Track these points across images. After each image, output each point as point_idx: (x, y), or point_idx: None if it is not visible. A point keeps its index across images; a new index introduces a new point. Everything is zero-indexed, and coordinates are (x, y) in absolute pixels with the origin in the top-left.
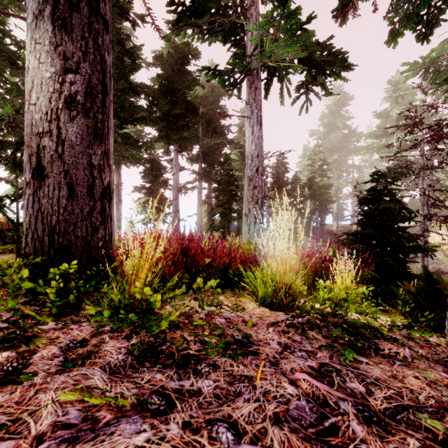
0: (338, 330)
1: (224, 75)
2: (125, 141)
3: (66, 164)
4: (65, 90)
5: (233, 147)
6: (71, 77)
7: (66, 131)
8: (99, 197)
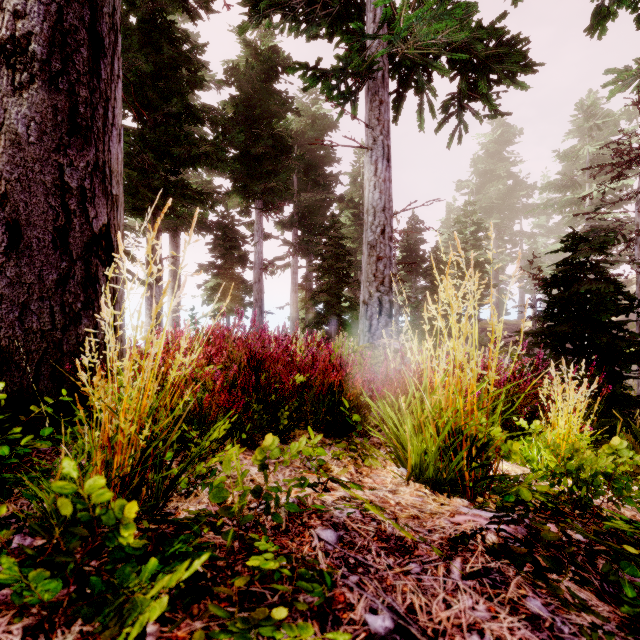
0: (630, 570)
1: (330, 80)
2: (181, 193)
3: (2, 181)
4: (2, 27)
5: (343, 206)
6: (17, 2)
7: (4, 111)
8: (80, 252)
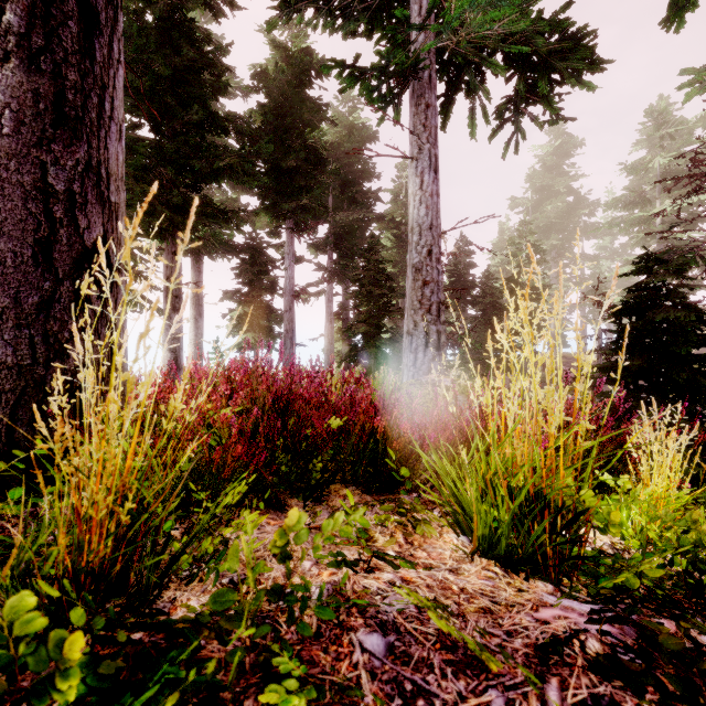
0: None
1: (370, 80)
2: (202, 211)
3: None
4: None
5: (384, 226)
6: None
7: None
8: (68, 270)
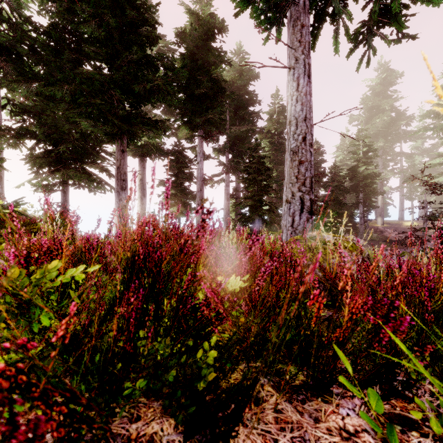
0: None
1: (258, 3)
2: (141, 121)
3: None
4: None
5: (263, 136)
6: None
7: None
8: None
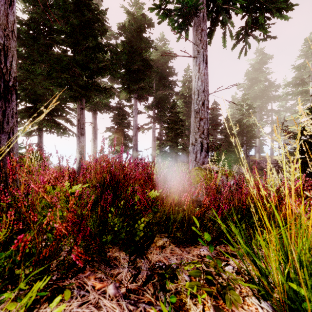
0: None
1: (173, 16)
2: (94, 88)
3: None
4: None
5: (178, 98)
6: None
7: None
8: None
